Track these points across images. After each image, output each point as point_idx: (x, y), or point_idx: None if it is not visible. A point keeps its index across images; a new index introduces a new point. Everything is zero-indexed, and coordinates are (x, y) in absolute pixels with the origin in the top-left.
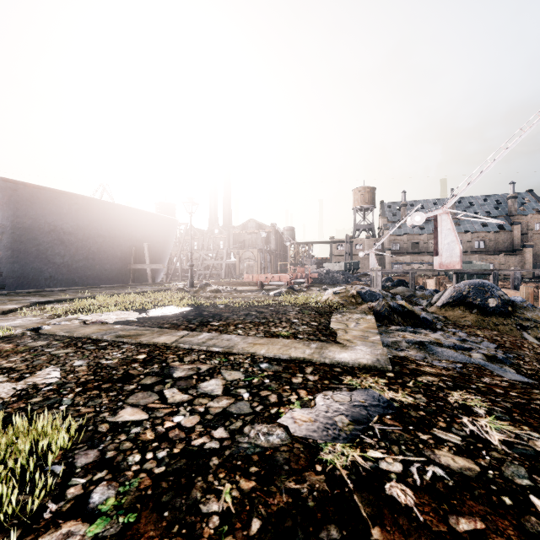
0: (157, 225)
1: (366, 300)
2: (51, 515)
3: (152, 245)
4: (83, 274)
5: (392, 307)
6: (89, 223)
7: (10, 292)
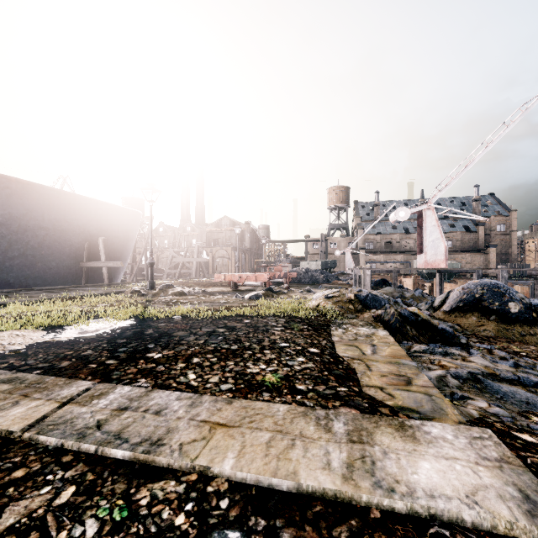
0: (115, 218)
1: (368, 307)
2: None
3: (109, 241)
4: (20, 274)
5: (403, 316)
6: (27, 212)
7: None
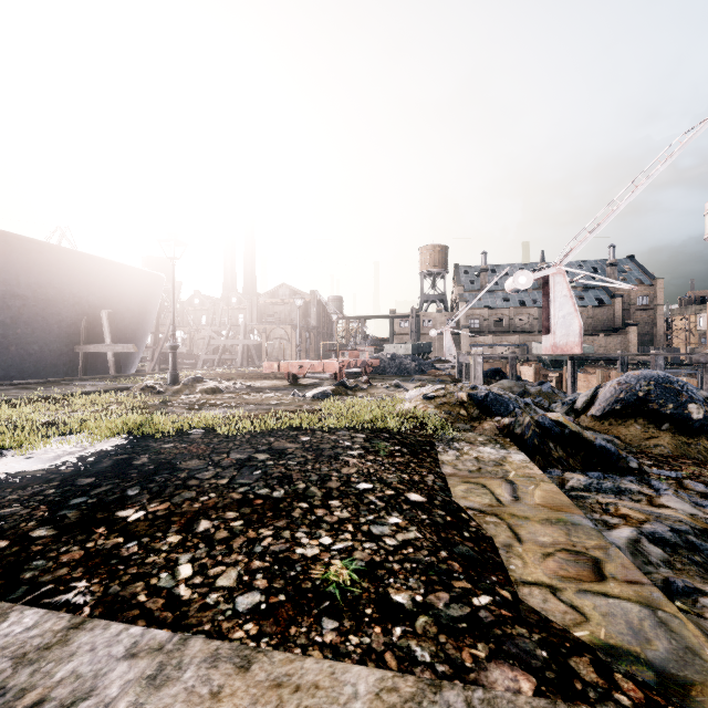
0: (127, 283)
1: (489, 413)
2: None
3: (118, 315)
4: None
5: (543, 427)
6: None
7: None
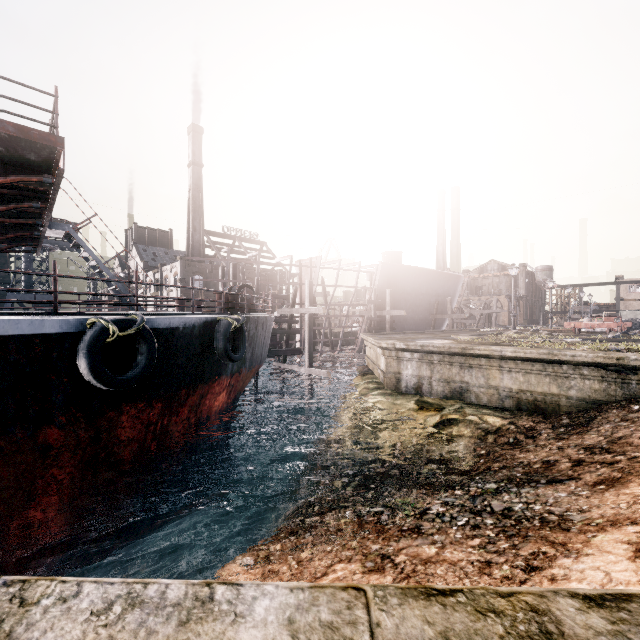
0: (450, 282)
1: None
2: None
3: (445, 299)
4: (409, 322)
5: None
6: (418, 285)
7: (407, 332)
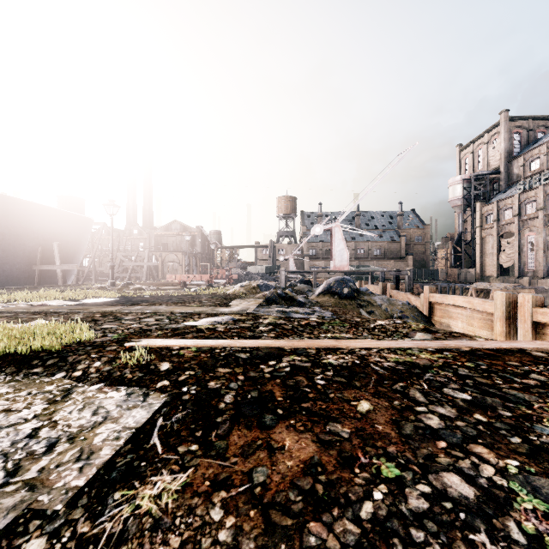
0: (68, 224)
1: (263, 290)
2: (96, 337)
3: (62, 245)
4: None
5: (279, 294)
6: None
7: None
